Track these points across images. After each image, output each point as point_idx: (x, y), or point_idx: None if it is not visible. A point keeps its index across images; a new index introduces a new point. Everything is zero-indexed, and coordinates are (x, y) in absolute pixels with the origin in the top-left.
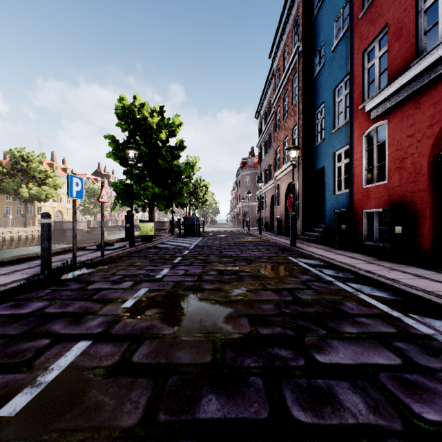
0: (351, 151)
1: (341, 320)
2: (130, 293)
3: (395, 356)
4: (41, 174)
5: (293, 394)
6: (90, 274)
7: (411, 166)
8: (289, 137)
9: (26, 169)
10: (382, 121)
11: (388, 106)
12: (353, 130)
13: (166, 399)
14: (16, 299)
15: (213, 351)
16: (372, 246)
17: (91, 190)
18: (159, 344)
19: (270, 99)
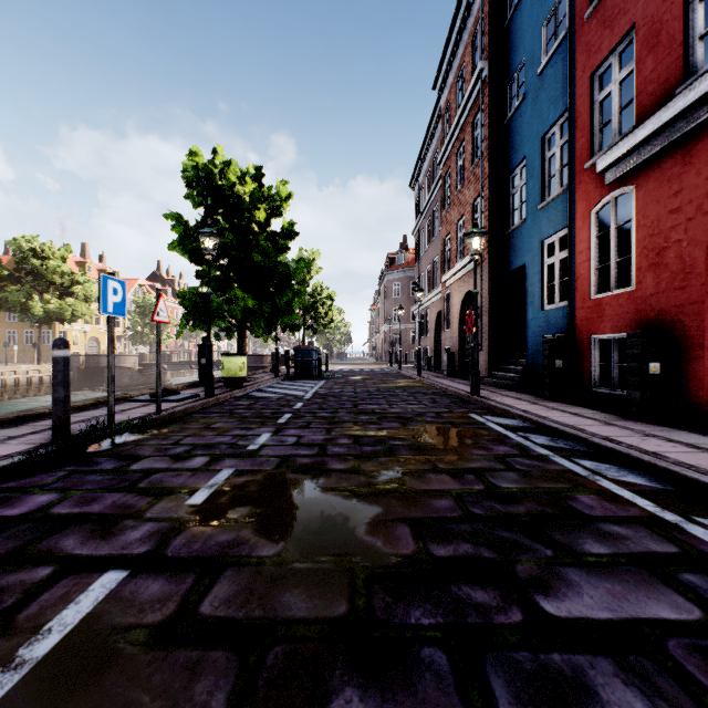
0: (572, 238)
1: (576, 530)
2: (202, 478)
3: (688, 603)
4: (65, 278)
5: (508, 688)
6: (137, 443)
7: (676, 262)
8: (467, 216)
9: (40, 270)
10: (626, 188)
11: (636, 161)
12: (574, 204)
13: (262, 699)
14: (5, 489)
15: (349, 591)
16: (608, 395)
17: (145, 304)
18: (252, 577)
19: (434, 156)
